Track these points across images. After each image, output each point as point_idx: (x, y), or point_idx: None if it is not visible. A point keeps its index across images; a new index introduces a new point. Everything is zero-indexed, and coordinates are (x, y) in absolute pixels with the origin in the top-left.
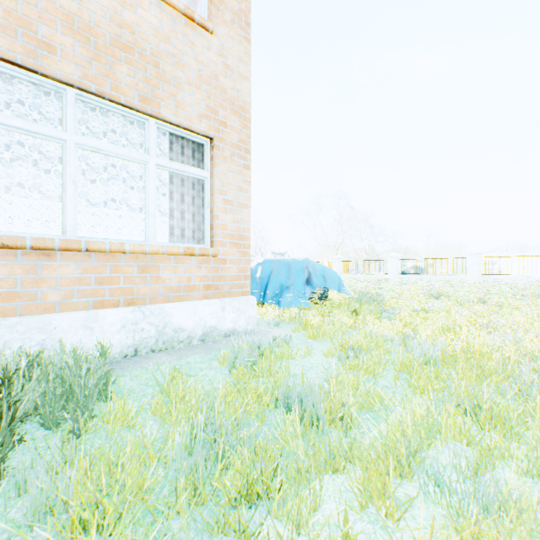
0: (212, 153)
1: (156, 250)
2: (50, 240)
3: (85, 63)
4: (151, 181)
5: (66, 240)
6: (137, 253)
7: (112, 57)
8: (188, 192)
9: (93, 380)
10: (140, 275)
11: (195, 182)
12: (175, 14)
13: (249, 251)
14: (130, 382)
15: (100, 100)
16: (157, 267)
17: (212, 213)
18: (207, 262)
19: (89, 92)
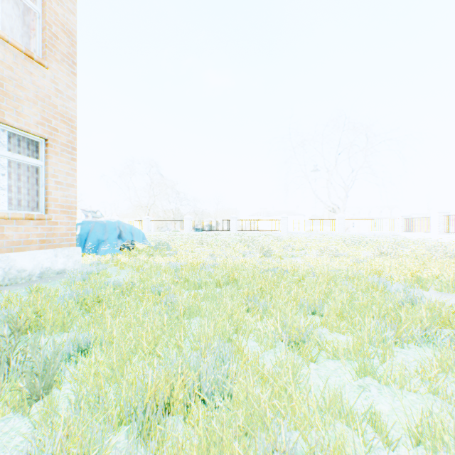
0: (46, 148)
1: (3, 216)
2: None
3: None
4: None
5: None
6: None
7: None
8: (24, 174)
9: None
10: None
11: (30, 166)
12: (17, 51)
13: (75, 216)
14: None
15: None
16: (2, 227)
17: (46, 189)
18: (43, 224)
19: None
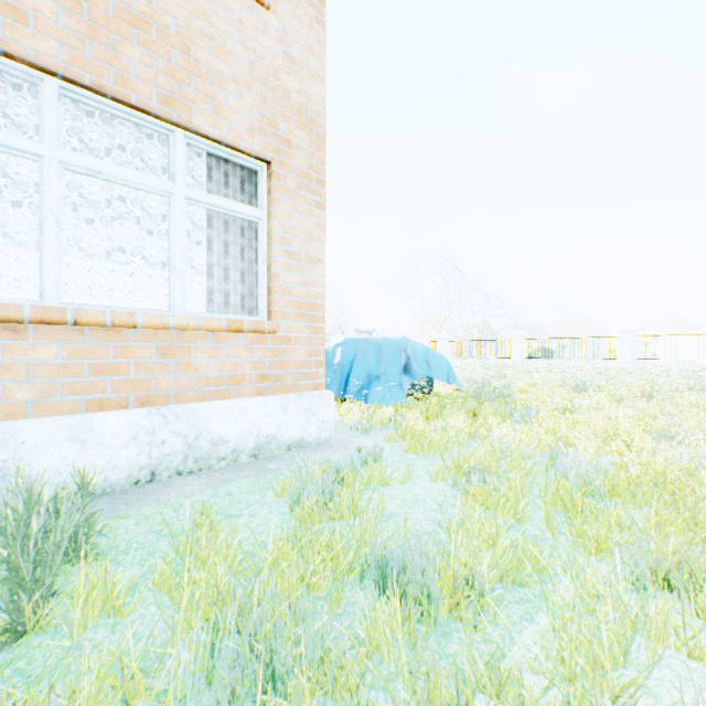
0: (269, 184)
1: (184, 323)
2: (15, 306)
3: (74, 41)
4: (178, 222)
5: (41, 308)
6: (156, 328)
7: (117, 35)
8: (235, 241)
9: (53, 539)
10: (161, 361)
11: (245, 226)
12: None
13: (323, 326)
14: (134, 529)
15: (99, 99)
16: (186, 348)
17: (269, 270)
18: (262, 342)
19: (80, 85)
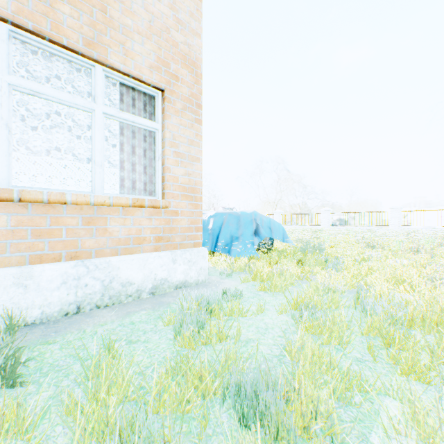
0: (163, 105)
1: (102, 201)
2: None
3: None
4: (97, 130)
5: None
6: (81, 204)
7: None
8: (139, 144)
9: None
10: (85, 227)
11: (146, 135)
12: None
13: (200, 204)
14: (57, 353)
15: (39, 40)
16: (104, 218)
17: (163, 165)
18: (158, 214)
19: (25, 30)
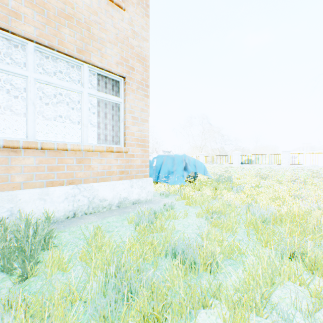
0: (124, 87)
1: (88, 148)
2: (16, 141)
3: (41, 26)
4: (85, 104)
5: (27, 142)
6: (75, 150)
7: (59, 23)
8: (109, 112)
9: (38, 238)
10: (77, 165)
11: (114, 105)
12: None
13: (148, 150)
14: (68, 236)
15: (51, 51)
16: (88, 159)
17: (124, 125)
18: (122, 156)
19: (43, 45)
